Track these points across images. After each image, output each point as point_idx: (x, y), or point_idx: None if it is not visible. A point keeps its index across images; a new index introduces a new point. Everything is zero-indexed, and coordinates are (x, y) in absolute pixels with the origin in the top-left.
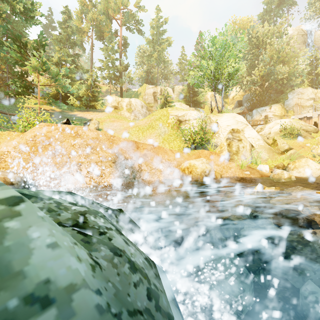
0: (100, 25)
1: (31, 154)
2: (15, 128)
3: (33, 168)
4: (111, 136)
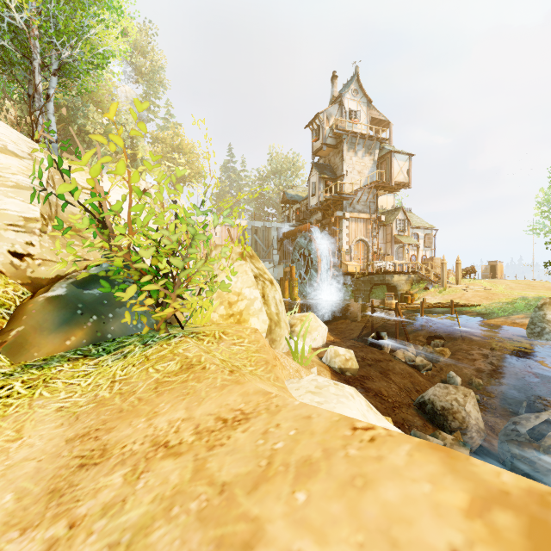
0: None
1: None
2: None
3: None
4: None
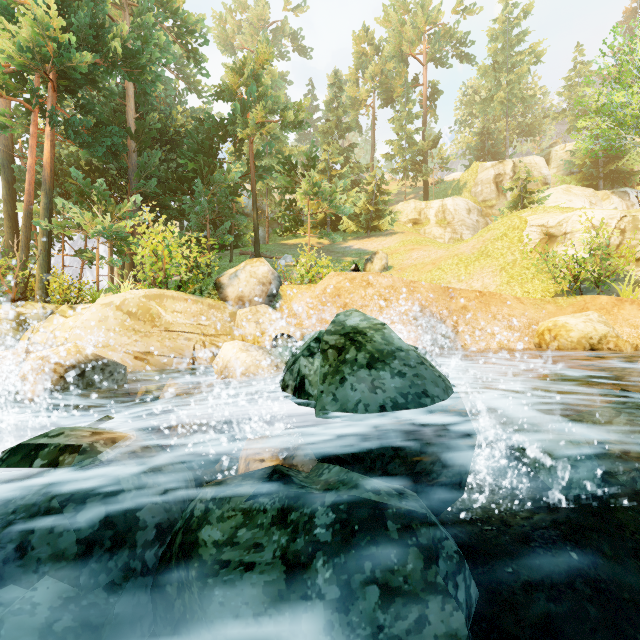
0: (387, 79)
1: (321, 309)
2: (287, 277)
3: (323, 325)
4: (411, 282)
